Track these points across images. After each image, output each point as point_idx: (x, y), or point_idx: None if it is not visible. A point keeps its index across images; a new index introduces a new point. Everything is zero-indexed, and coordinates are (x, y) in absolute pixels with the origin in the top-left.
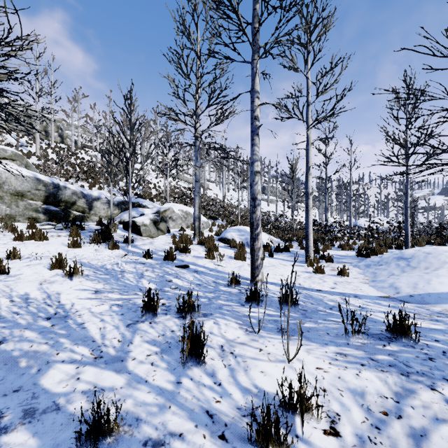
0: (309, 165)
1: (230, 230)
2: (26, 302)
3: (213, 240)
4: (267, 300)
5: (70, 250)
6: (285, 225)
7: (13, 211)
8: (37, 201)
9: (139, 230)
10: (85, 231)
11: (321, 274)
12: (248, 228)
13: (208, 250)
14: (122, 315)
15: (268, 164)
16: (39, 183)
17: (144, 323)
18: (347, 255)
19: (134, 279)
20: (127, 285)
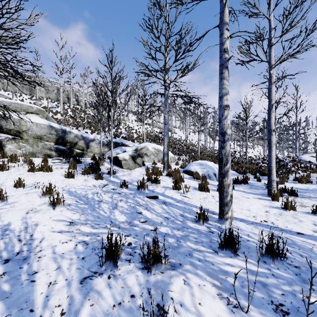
0: (272, 103)
1: (193, 164)
2: (3, 234)
3: (179, 172)
4: (242, 246)
5: (65, 180)
6: (238, 159)
7: (34, 150)
8: (51, 142)
9: (121, 164)
10: (81, 164)
11: (291, 210)
12: (209, 162)
13: (175, 182)
14: (83, 259)
15: None
16: (52, 129)
17: (101, 278)
18: (307, 188)
19: (108, 210)
20: (100, 216)
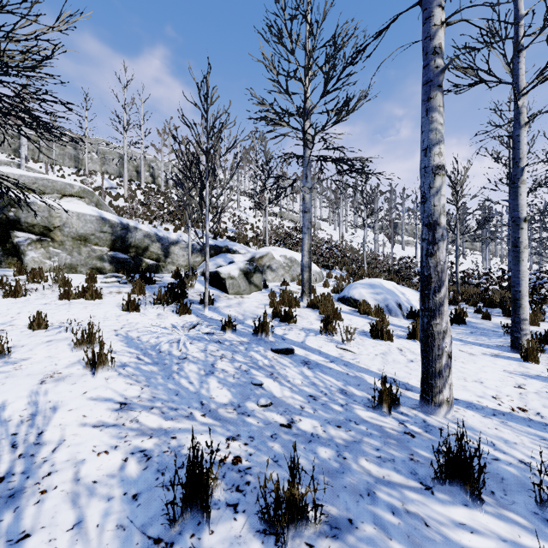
0: (521, 165)
1: (357, 285)
2: None
3: (331, 301)
4: (487, 474)
5: (123, 315)
6: None
7: (74, 260)
8: (103, 246)
9: (224, 285)
10: (155, 285)
11: None
12: (386, 282)
13: (325, 321)
14: (134, 501)
15: (402, 193)
16: (105, 224)
17: None
18: None
19: (197, 377)
20: (180, 390)
